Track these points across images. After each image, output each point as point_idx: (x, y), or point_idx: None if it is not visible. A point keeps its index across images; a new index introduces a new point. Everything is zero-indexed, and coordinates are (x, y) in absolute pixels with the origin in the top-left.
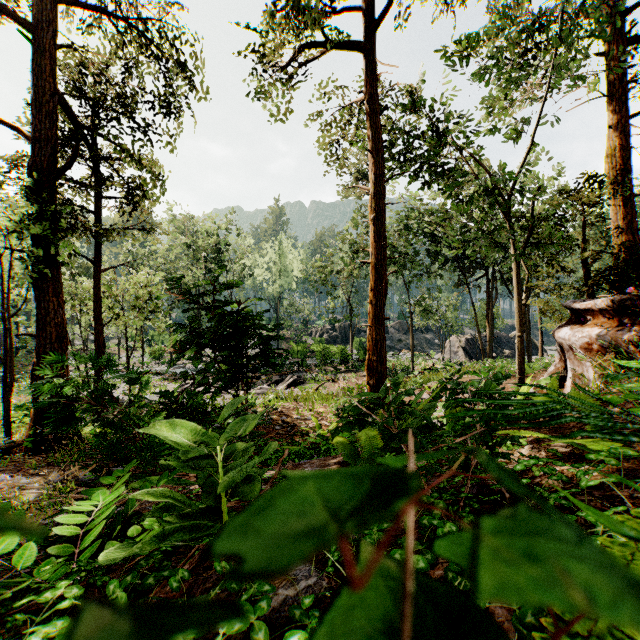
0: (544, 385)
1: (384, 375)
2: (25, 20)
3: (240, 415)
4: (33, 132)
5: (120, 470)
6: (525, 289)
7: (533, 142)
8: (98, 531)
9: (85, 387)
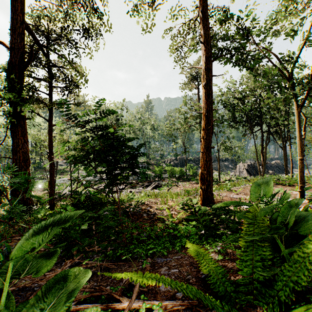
0: None
1: (211, 183)
2: None
3: (101, 218)
4: (10, 45)
5: None
6: (303, 129)
7: None
8: None
9: (2, 188)
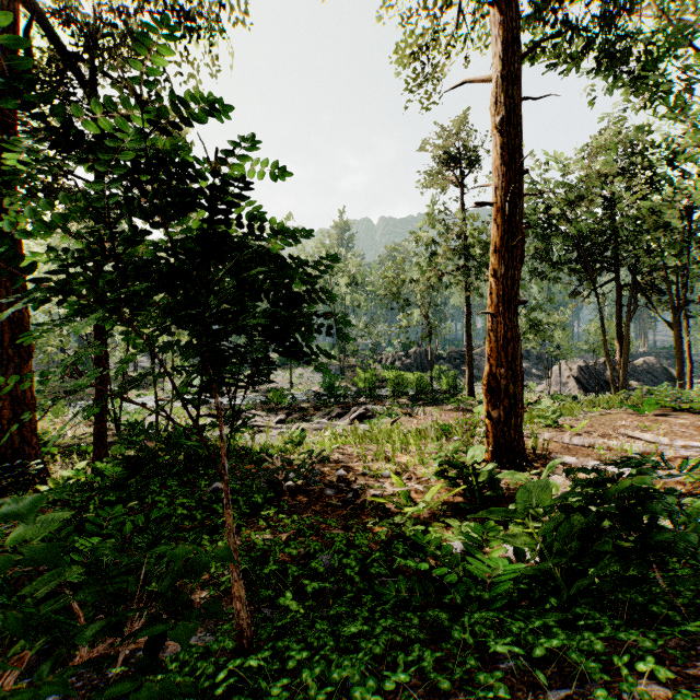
0: None
1: (519, 402)
2: None
3: None
4: None
5: None
6: None
7: None
8: None
9: None
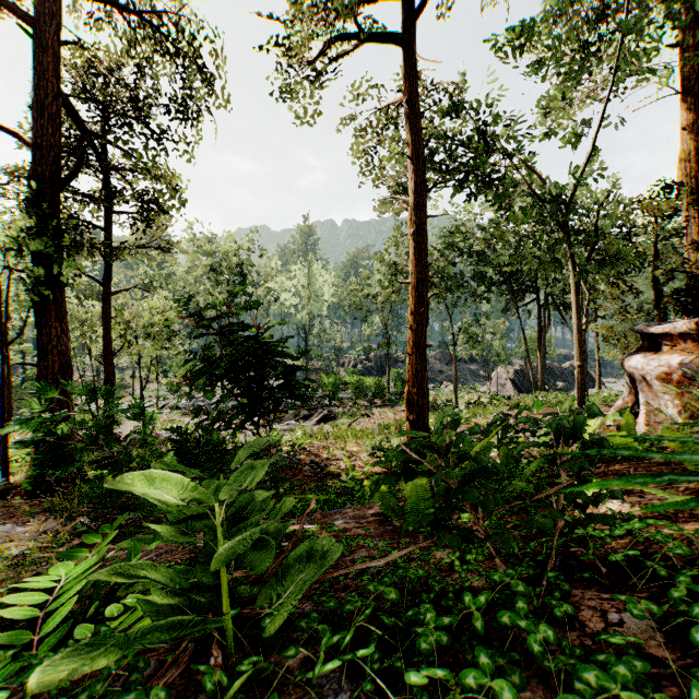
0: (610, 421)
1: (426, 410)
2: (25, 13)
3: (259, 456)
4: (33, 138)
5: (108, 525)
6: (585, 313)
7: (594, 146)
8: (67, 610)
9: (83, 423)
